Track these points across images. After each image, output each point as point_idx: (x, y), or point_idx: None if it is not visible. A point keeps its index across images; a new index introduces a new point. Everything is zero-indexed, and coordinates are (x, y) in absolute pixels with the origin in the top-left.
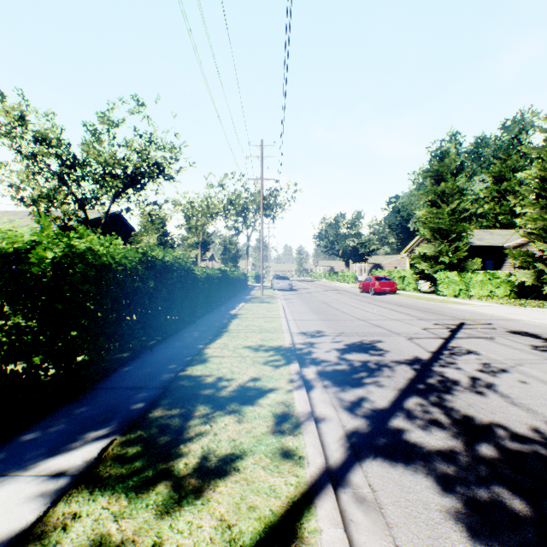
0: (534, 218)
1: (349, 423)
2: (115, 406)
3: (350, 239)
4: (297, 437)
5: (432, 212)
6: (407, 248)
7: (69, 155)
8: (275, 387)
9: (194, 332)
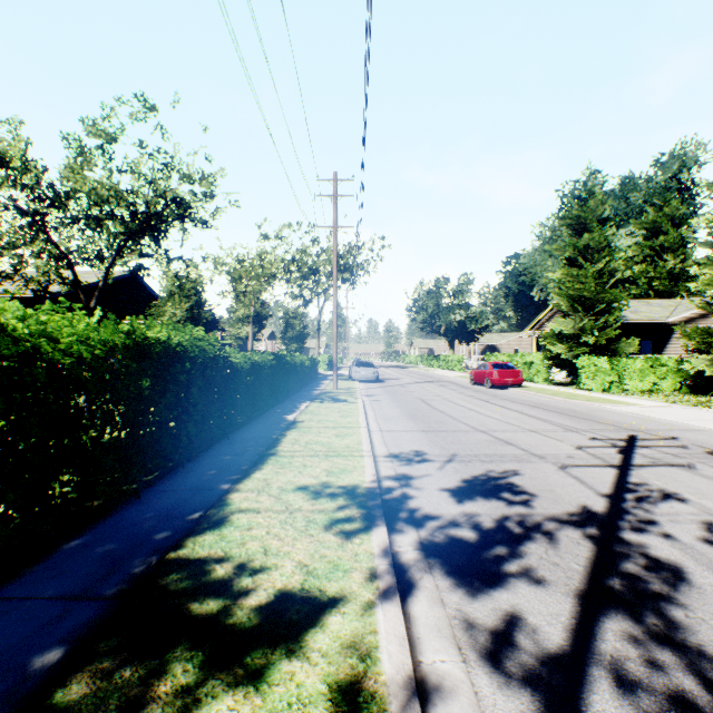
0: None
1: (496, 708)
2: None
3: (456, 312)
4: None
5: (572, 274)
6: (533, 323)
7: (39, 182)
8: (341, 595)
9: (223, 455)
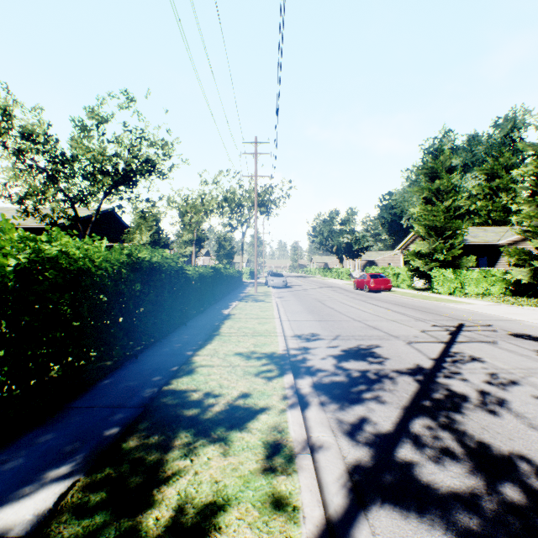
0: (530, 215)
1: (350, 453)
2: (86, 432)
3: (344, 236)
4: (291, 477)
5: (427, 209)
6: (401, 245)
7: (56, 151)
8: (267, 406)
9: (184, 335)
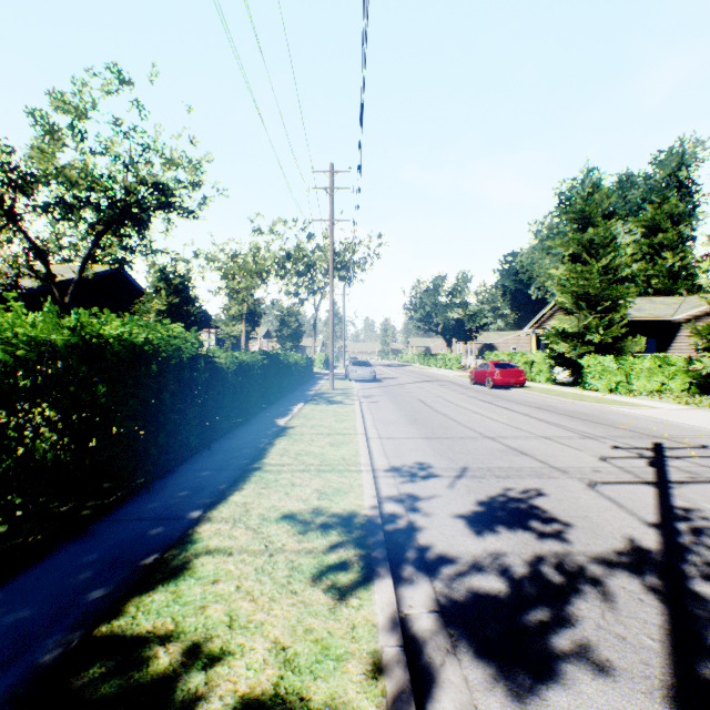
0: None
1: None
2: None
3: (454, 310)
4: None
5: (576, 270)
6: (533, 321)
7: None
8: (332, 709)
9: (199, 470)
